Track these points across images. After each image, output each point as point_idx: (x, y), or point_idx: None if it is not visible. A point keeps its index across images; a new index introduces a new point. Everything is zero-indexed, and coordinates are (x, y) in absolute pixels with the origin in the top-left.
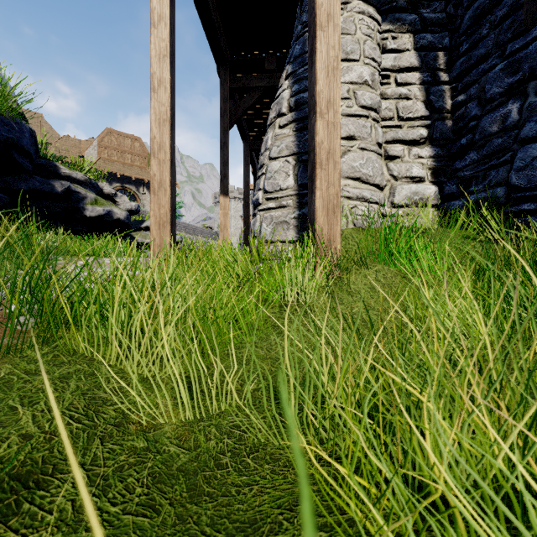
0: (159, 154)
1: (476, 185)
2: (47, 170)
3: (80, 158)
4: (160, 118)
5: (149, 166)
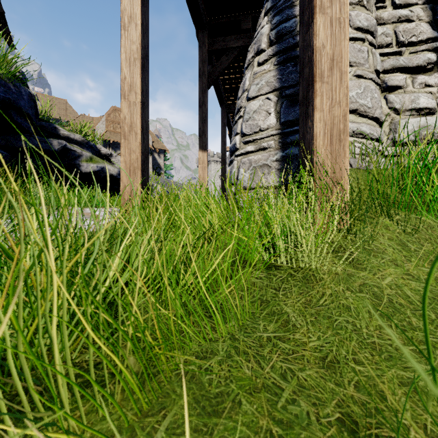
0: (129, 96)
1: None
2: (47, 131)
3: (92, 131)
4: (131, 57)
5: None
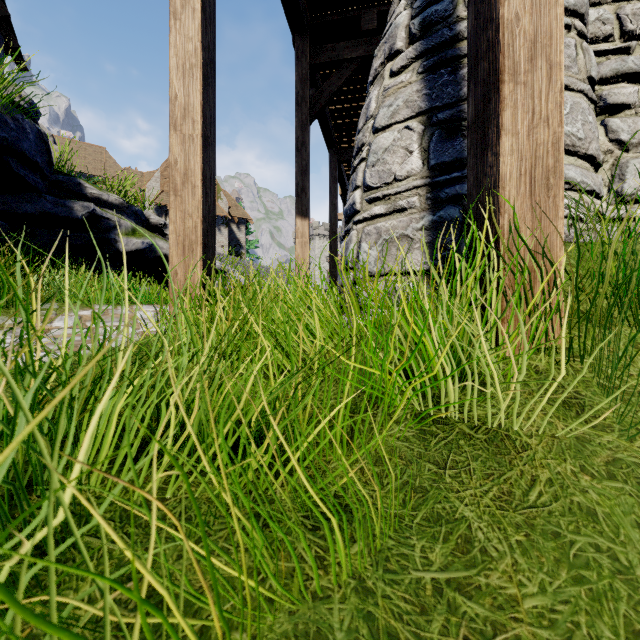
0: (182, 126)
1: None
2: (67, 190)
3: (142, 192)
4: (185, 63)
5: (218, 198)
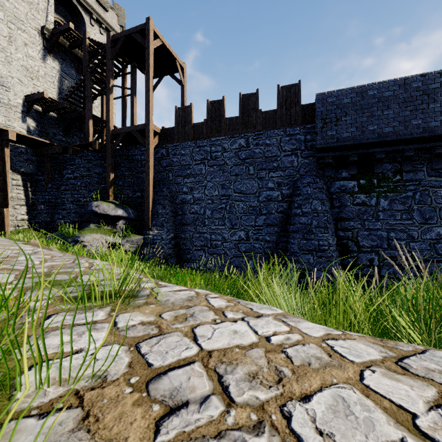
0: None
1: (36, 218)
2: None
3: None
4: None
5: None
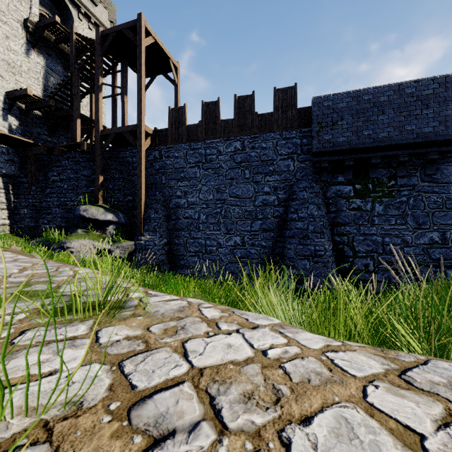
0: None
1: (19, 223)
2: None
3: None
4: None
5: None
